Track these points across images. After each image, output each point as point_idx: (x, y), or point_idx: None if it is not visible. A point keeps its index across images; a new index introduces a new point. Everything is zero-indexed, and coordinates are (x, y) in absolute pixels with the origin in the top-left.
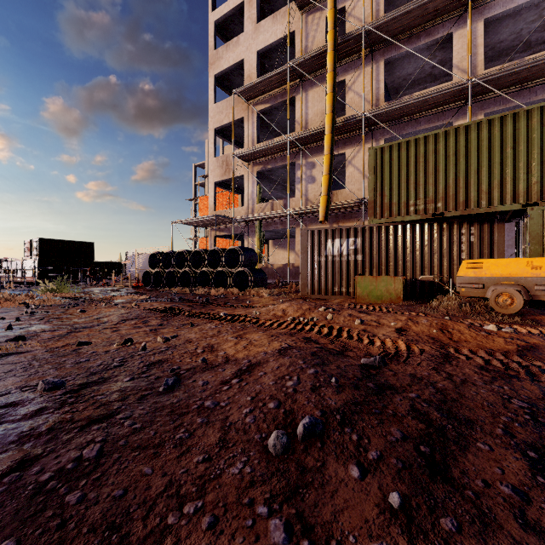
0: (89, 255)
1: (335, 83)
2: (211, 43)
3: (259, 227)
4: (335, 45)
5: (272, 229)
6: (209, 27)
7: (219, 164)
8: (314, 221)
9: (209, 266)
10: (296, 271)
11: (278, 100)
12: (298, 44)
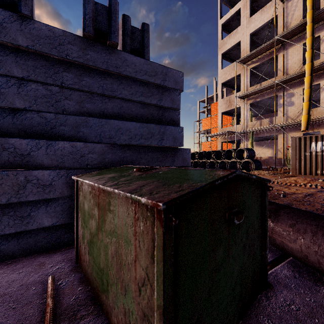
0: None
1: (313, 43)
2: (219, 36)
3: (251, 136)
4: (313, 19)
5: (260, 136)
6: (218, 28)
7: (224, 102)
8: (293, 130)
9: (226, 159)
10: (279, 161)
11: (264, 59)
12: (280, 22)
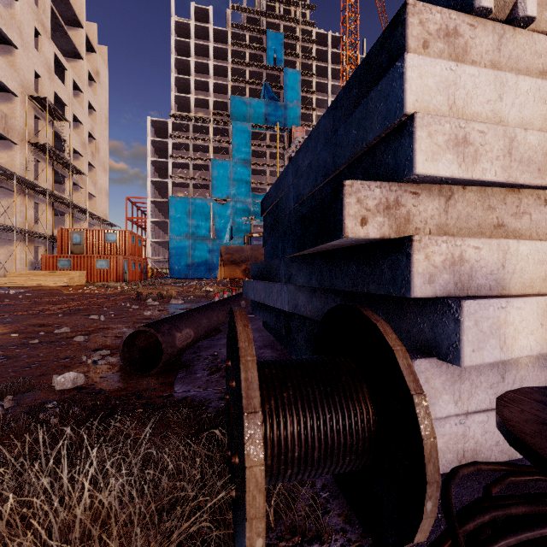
0: None
1: None
2: None
3: None
4: None
5: None
6: None
7: None
8: None
9: None
10: None
11: None
12: None
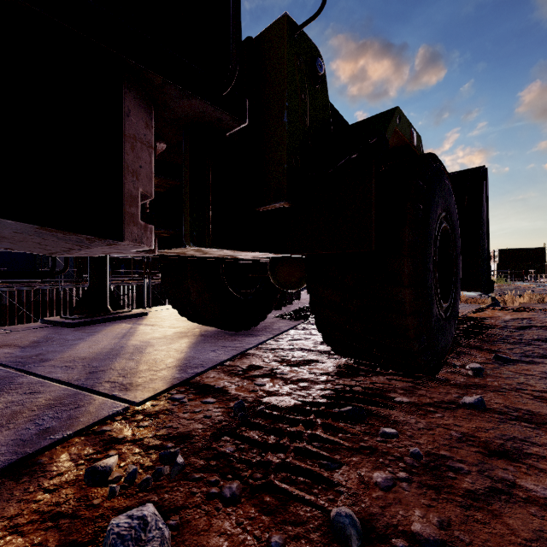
0: (540, 259)
1: None
2: None
3: None
4: None
5: None
6: None
7: None
8: None
9: None
10: None
11: None
12: None
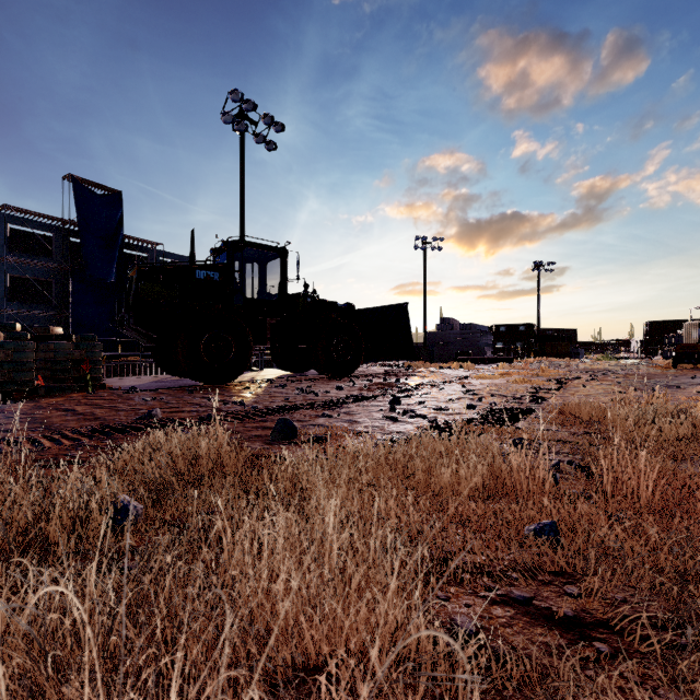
0: None
1: None
2: None
3: None
4: None
5: None
6: None
7: None
8: None
9: None
10: None
11: None
12: None
